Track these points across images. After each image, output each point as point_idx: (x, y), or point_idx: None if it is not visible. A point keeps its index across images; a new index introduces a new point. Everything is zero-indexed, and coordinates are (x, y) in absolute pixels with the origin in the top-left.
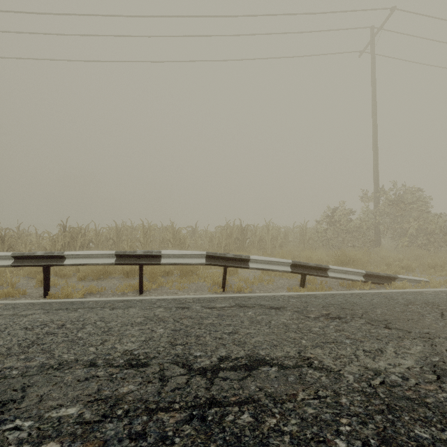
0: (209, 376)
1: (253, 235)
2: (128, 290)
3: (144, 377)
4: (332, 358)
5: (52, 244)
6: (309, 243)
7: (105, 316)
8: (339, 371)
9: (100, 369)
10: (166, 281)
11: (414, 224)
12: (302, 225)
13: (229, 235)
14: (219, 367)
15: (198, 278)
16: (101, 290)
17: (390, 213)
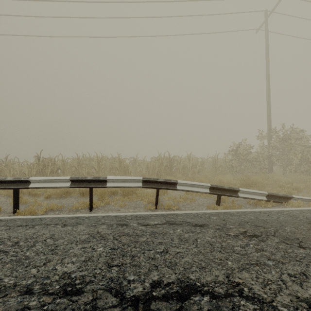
0: (140, 309)
1: (178, 164)
2: (81, 207)
3: (75, 309)
4: (261, 284)
5: (28, 170)
6: (219, 169)
7: (56, 233)
8: (272, 303)
9: (34, 297)
10: (112, 200)
11: (299, 156)
12: (214, 156)
13: (160, 163)
14: (151, 295)
15: (137, 197)
16: (60, 207)
17: (279, 147)
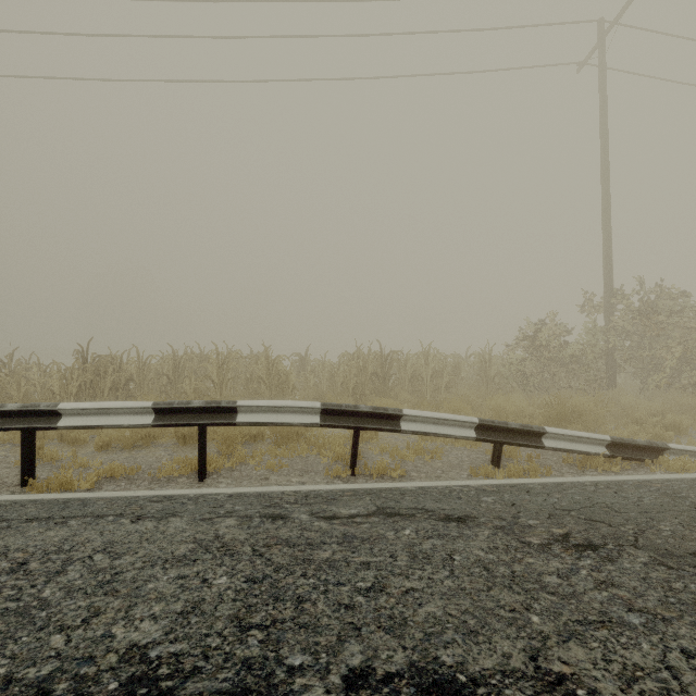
0: None
1: (401, 369)
2: (179, 471)
3: None
4: (618, 680)
5: (61, 384)
6: (494, 382)
7: (118, 537)
8: None
9: None
10: (251, 453)
11: (677, 351)
12: (483, 351)
13: (361, 368)
14: None
15: (308, 446)
16: (131, 471)
17: (631, 332)
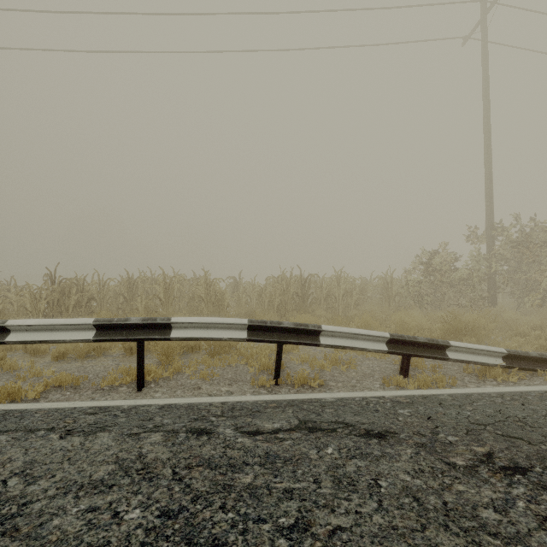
0: None
1: (318, 290)
2: (120, 381)
3: None
4: None
5: (31, 302)
6: (394, 300)
7: (40, 456)
8: None
9: None
10: (188, 363)
11: None
12: (385, 275)
13: (285, 289)
14: None
15: (238, 356)
16: (77, 381)
17: (509, 258)
